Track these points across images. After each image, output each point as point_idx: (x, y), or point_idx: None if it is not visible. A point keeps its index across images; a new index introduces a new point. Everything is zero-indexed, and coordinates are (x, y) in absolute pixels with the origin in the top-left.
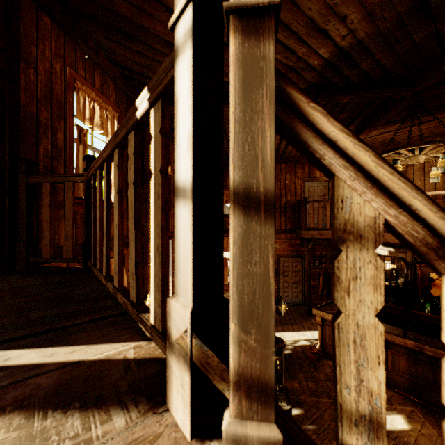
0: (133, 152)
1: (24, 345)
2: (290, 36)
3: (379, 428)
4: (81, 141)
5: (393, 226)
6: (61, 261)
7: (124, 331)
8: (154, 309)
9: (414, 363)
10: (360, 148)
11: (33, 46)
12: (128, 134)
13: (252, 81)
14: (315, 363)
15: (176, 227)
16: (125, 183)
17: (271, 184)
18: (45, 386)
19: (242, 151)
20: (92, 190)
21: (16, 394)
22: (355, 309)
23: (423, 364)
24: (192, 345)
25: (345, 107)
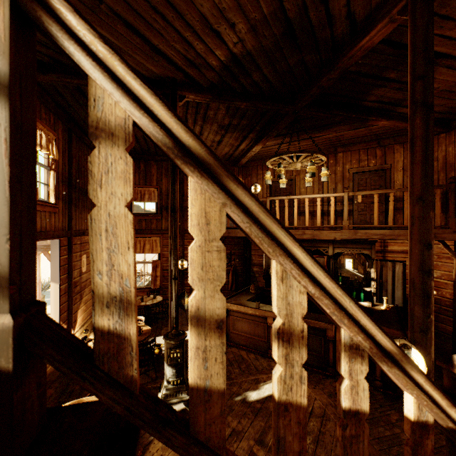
0: None
1: None
2: (186, 28)
3: (129, 306)
4: None
5: (142, 129)
6: None
7: None
8: None
9: None
10: (106, 50)
11: None
12: None
13: None
14: None
15: None
16: None
17: (5, 64)
18: None
19: None
20: None
21: None
22: (107, 201)
23: None
24: None
25: (245, 114)
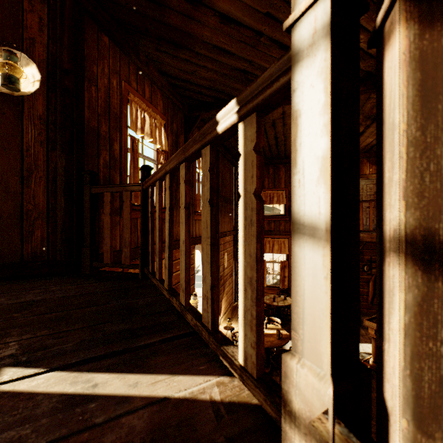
0: (209, 168)
1: (107, 368)
2: None
3: None
4: (133, 150)
5: None
6: (120, 266)
7: (200, 358)
8: (244, 349)
9: None
10: None
11: (95, 65)
12: (201, 149)
13: (435, 86)
14: None
15: (296, 270)
16: None
17: None
18: (139, 430)
19: (419, 183)
20: (150, 200)
21: (113, 438)
22: None
23: None
24: (334, 431)
25: None
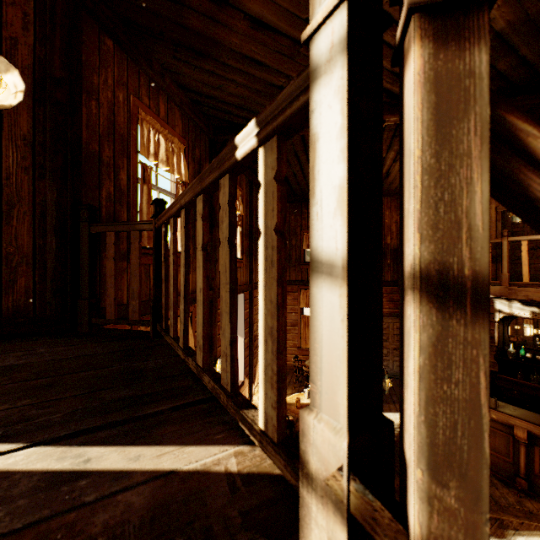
0: (228, 201)
1: (103, 441)
2: None
3: None
4: (145, 181)
5: None
6: (127, 323)
7: (217, 427)
8: (265, 410)
9: None
10: None
11: (95, 74)
12: (220, 178)
13: (450, 110)
14: None
15: (314, 314)
16: (192, 228)
17: (483, 264)
18: (138, 507)
19: (434, 214)
20: (163, 241)
21: (106, 517)
22: None
23: None
24: (349, 489)
25: None
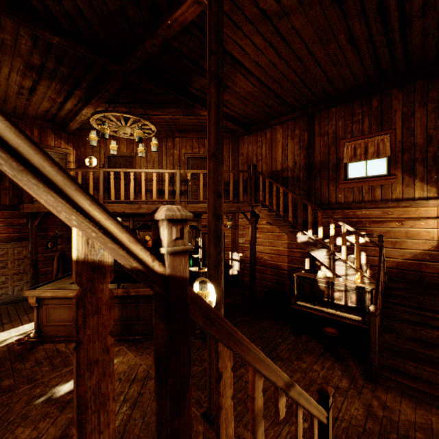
0: None
1: None
2: None
3: None
4: None
5: None
6: None
7: None
8: None
9: (124, 308)
10: None
11: None
12: None
13: None
14: (24, 354)
15: None
16: None
17: None
18: None
19: None
20: None
21: None
22: None
23: (131, 306)
24: None
25: (63, 58)
